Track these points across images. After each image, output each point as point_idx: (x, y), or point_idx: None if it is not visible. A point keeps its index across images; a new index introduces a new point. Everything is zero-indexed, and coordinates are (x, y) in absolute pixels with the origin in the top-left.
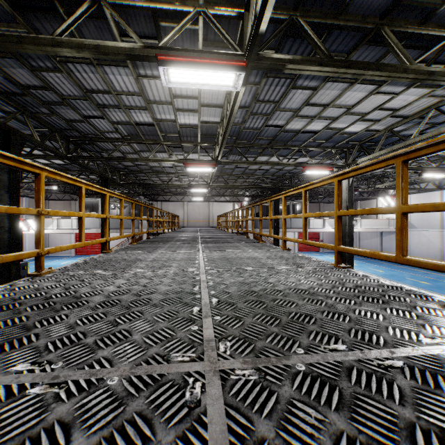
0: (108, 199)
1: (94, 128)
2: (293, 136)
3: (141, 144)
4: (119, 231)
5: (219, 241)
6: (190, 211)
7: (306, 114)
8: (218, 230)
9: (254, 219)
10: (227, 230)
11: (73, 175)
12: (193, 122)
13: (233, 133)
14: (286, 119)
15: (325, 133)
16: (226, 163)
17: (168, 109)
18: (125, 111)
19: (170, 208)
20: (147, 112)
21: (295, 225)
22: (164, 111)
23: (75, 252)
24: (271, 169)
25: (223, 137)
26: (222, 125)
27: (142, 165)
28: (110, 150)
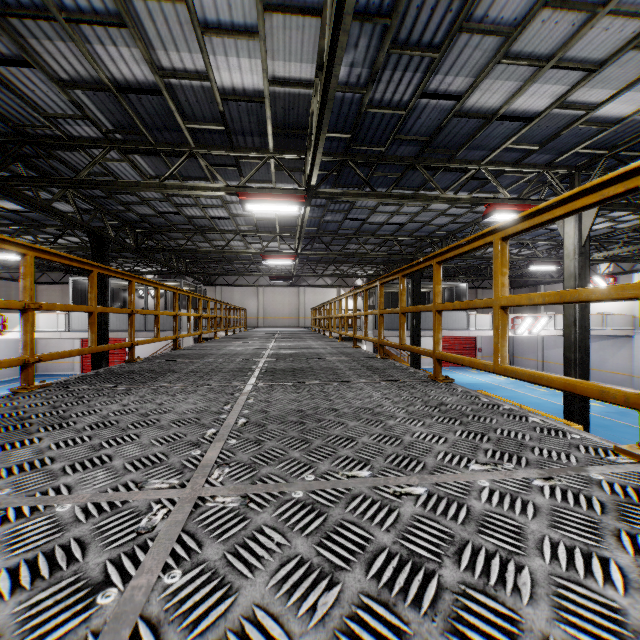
0: (106, 277)
1: (27, 102)
2: (473, 133)
3: (153, 159)
4: (141, 334)
5: (311, 375)
6: (268, 301)
7: (531, 49)
8: (313, 334)
9: (409, 310)
10: (330, 335)
11: (56, 236)
12: (252, 83)
13: (345, 121)
14: (473, 72)
15: (549, 121)
16: (328, 196)
17: (181, 27)
18: (70, 33)
19: (236, 297)
20: (129, 40)
21: (445, 325)
22: (173, 37)
23: (81, 369)
24: (409, 223)
25: (323, 93)
26: (319, 75)
27: (171, 213)
28: (94, 174)
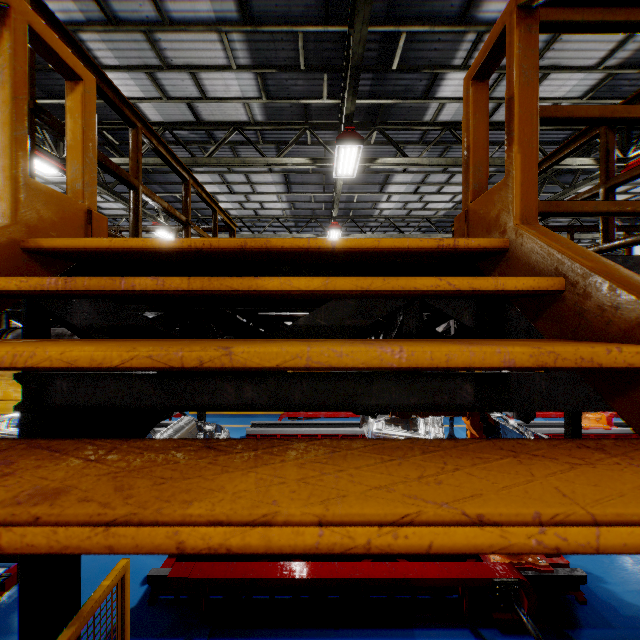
0: None
1: None
2: None
3: None
4: None
5: None
6: None
7: None
8: None
9: None
10: None
11: None
12: None
13: None
14: None
15: None
16: None
17: None
18: None
19: None
20: None
21: None
22: None
23: None
24: None
25: None
26: None
27: None
28: None
